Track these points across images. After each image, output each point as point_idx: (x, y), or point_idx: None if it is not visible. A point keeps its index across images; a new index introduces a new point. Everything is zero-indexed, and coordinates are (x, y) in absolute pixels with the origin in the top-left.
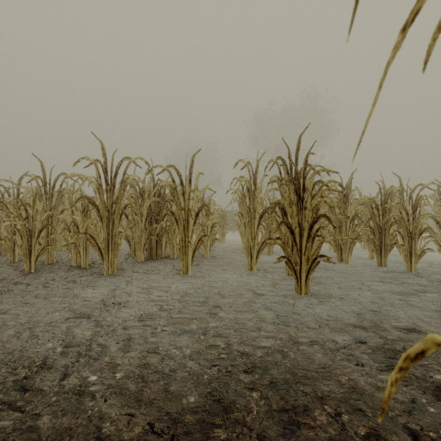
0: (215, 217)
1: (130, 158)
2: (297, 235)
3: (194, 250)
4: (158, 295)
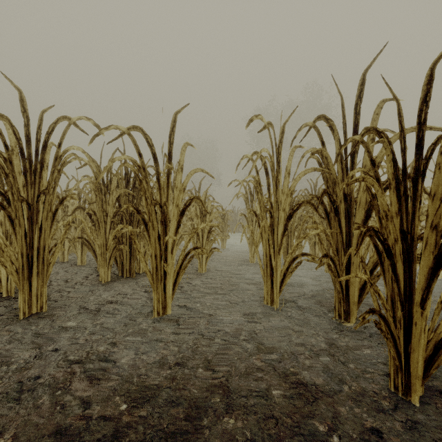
0: (213, 217)
1: (69, 117)
2: (398, 258)
3: (177, 273)
4: (80, 394)
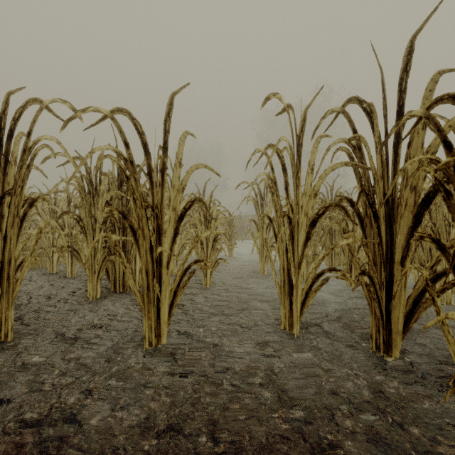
0: (219, 223)
1: (41, 100)
2: None
3: (174, 292)
4: None
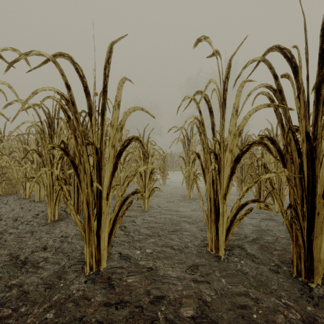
0: (155, 159)
1: None
2: None
3: (114, 221)
4: None
